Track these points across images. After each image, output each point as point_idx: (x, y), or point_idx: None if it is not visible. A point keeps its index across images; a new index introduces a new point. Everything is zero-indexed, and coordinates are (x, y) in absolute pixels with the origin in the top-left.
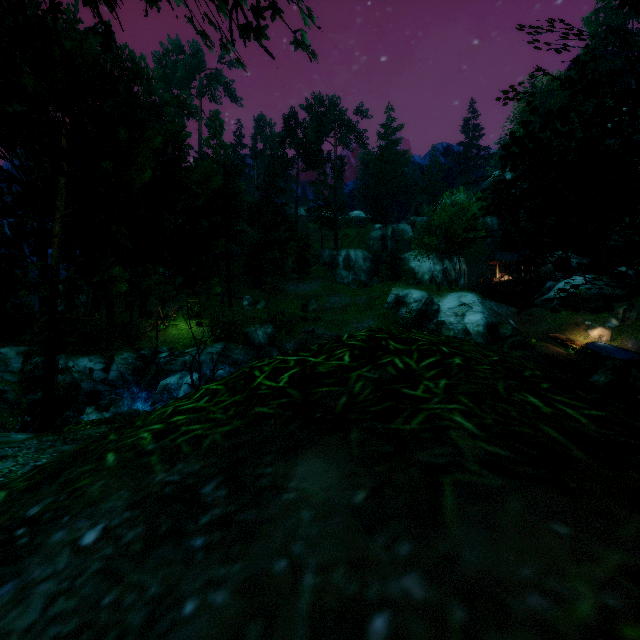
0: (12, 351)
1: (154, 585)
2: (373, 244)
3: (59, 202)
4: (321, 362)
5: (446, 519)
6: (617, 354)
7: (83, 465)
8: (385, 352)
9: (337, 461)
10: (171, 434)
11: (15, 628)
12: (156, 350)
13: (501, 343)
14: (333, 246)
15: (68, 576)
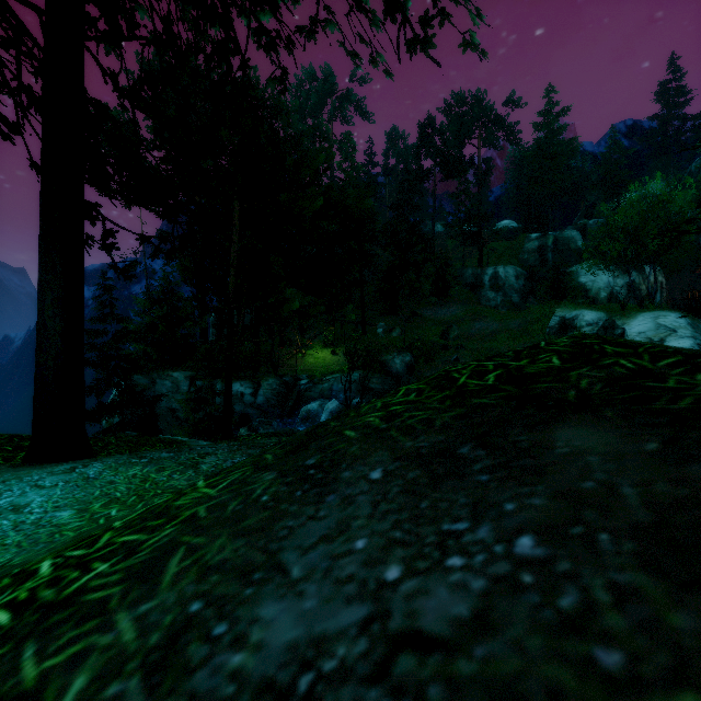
0: (181, 375)
1: (461, 498)
2: (528, 258)
3: (234, 237)
4: (526, 365)
5: None
6: None
7: (326, 439)
8: (603, 355)
9: (604, 428)
10: (397, 418)
11: (359, 515)
12: (296, 377)
13: None
14: (476, 264)
15: (377, 493)
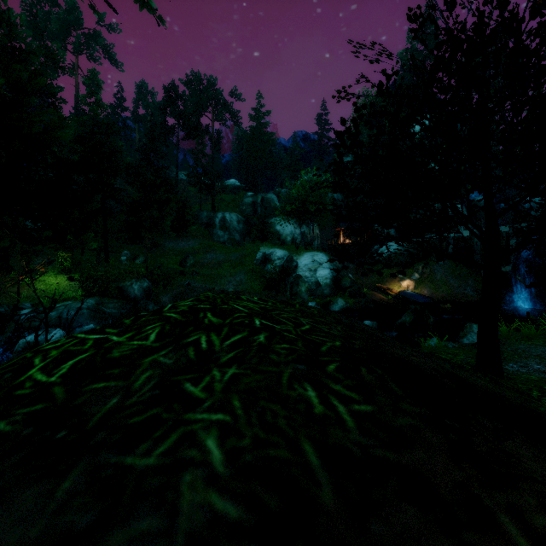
0: None
1: None
2: (246, 209)
3: None
4: (122, 342)
5: None
6: (418, 299)
7: None
8: (197, 327)
9: None
10: None
11: None
12: (16, 306)
13: (343, 292)
14: (211, 208)
15: None
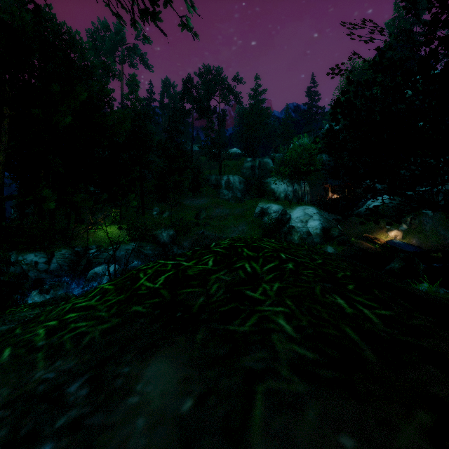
0: None
1: None
2: (246, 172)
3: (3, 138)
4: (191, 266)
5: (251, 435)
6: (406, 248)
7: None
8: (239, 258)
9: (179, 364)
10: (61, 331)
11: None
12: (87, 247)
13: (331, 241)
14: (218, 173)
15: None
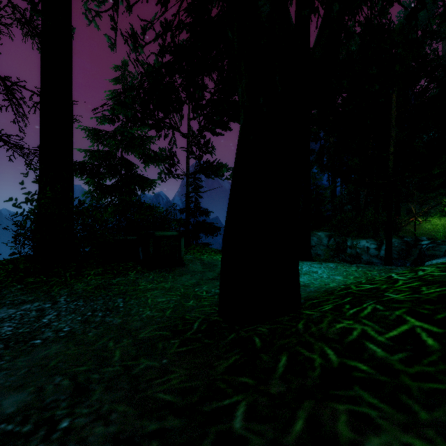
0: (323, 234)
1: None
2: None
3: (392, 134)
4: None
5: None
6: None
7: None
8: None
9: None
10: None
11: None
12: (416, 238)
13: None
14: None
15: None
